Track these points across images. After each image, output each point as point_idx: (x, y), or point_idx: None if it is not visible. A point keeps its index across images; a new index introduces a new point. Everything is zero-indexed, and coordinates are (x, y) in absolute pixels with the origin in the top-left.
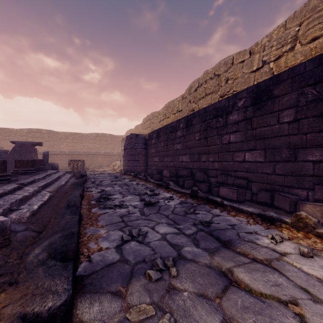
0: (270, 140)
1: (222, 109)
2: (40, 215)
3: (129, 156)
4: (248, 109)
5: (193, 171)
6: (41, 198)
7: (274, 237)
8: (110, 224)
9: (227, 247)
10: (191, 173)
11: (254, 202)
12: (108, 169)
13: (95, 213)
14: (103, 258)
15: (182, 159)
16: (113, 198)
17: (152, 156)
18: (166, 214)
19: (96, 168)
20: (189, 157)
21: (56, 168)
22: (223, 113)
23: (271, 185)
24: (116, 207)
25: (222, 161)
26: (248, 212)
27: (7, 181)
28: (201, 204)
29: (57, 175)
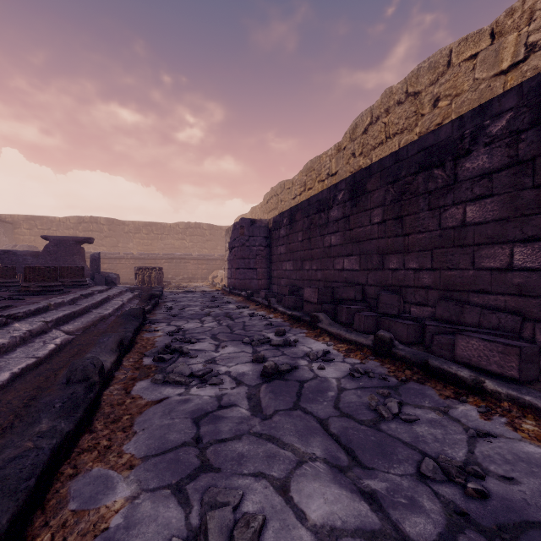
0: None
1: (442, 149)
2: None
3: (238, 260)
4: (522, 136)
5: (366, 290)
6: (37, 350)
7: None
8: (156, 453)
9: None
10: (363, 294)
11: None
12: (204, 283)
13: (138, 398)
14: None
15: (343, 264)
16: (194, 349)
17: (281, 260)
18: (321, 415)
19: (184, 281)
20: (357, 260)
21: (112, 282)
22: (445, 158)
23: None
24: (194, 379)
25: (443, 269)
26: None
27: None
28: (410, 381)
29: (104, 296)
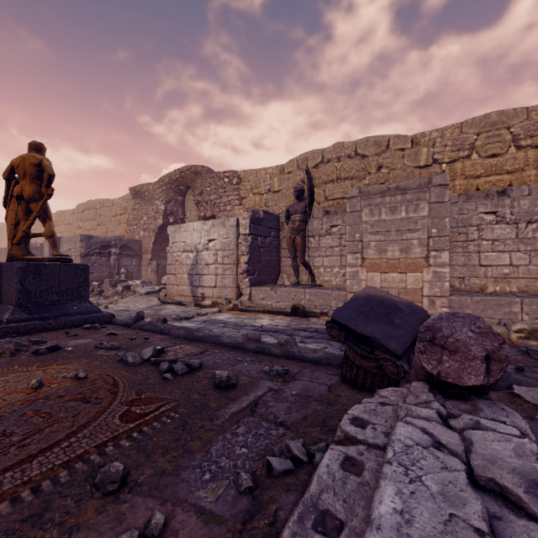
0: None
1: None
2: None
3: None
4: None
5: None
6: None
7: None
8: None
9: None
10: None
11: None
12: None
13: None
14: None
15: None
16: None
17: None
18: None
19: None
20: None
21: None
22: None
23: None
24: None
25: None
26: None
27: None
28: None
29: None
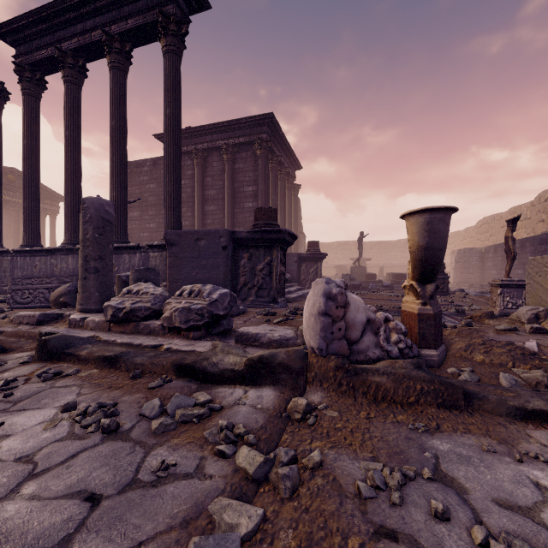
0: None
1: (543, 240)
2: None
3: (462, 269)
4: None
5: None
6: None
7: None
8: None
9: None
10: None
11: None
12: None
13: None
14: None
15: (517, 272)
16: None
17: (489, 269)
18: None
19: None
20: (522, 270)
21: None
22: (544, 243)
23: None
24: None
25: None
26: None
27: None
28: None
29: None
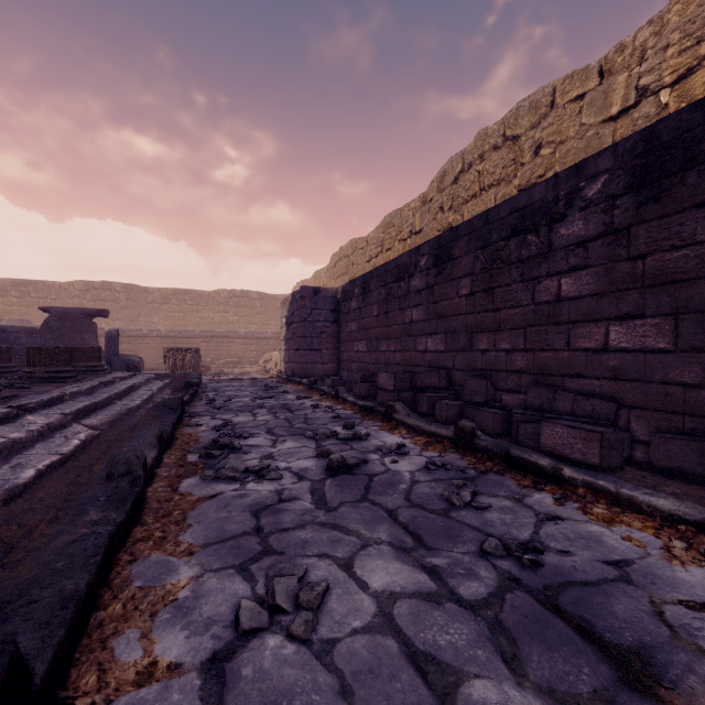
0: (694, 285)
1: (536, 211)
2: (29, 501)
3: (298, 339)
4: (617, 202)
5: (453, 375)
6: (59, 446)
7: None
8: (215, 542)
9: (643, 685)
10: (449, 380)
11: (639, 466)
12: (253, 369)
13: (187, 494)
14: None
15: (426, 345)
16: (247, 445)
17: (352, 340)
18: (390, 506)
19: (228, 367)
20: (442, 339)
21: (135, 368)
22: (539, 222)
23: (699, 419)
24: (250, 475)
25: (537, 350)
26: (658, 513)
27: None
28: (490, 473)
29: (128, 384)
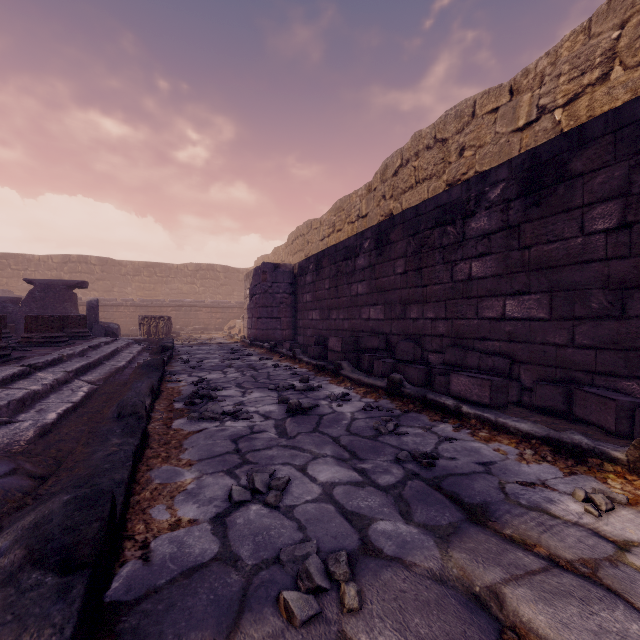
0: (562, 270)
1: (454, 208)
2: (58, 435)
3: (260, 308)
4: (511, 205)
5: (390, 339)
6: (69, 397)
7: (591, 498)
8: (207, 458)
9: (480, 521)
10: (387, 343)
11: (526, 407)
12: (219, 335)
13: (179, 430)
14: (178, 550)
15: (369, 314)
16: (221, 396)
17: (307, 309)
18: (334, 435)
19: (196, 333)
20: (382, 310)
21: (114, 334)
22: (456, 216)
23: (566, 370)
24: (227, 416)
25: (455, 319)
26: (520, 433)
27: (2, 361)
28: (411, 412)
29: (113, 348)
